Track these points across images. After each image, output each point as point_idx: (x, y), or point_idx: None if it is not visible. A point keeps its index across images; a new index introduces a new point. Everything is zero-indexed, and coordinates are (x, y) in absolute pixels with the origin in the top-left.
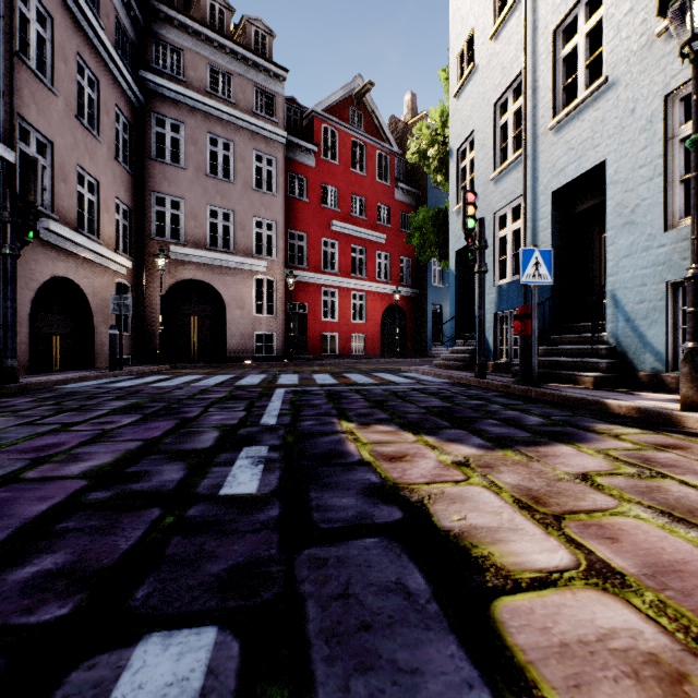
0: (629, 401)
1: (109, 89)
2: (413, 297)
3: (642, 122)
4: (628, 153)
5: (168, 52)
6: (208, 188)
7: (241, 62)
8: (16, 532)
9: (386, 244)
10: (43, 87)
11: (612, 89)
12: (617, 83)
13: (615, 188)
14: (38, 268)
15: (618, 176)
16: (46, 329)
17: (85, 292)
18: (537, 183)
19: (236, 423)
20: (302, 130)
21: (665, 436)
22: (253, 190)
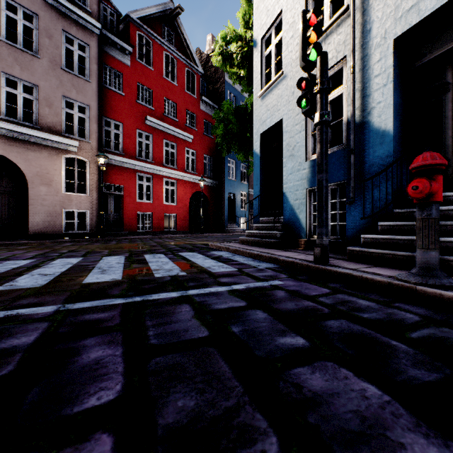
0: None
1: None
2: (214, 186)
3: None
4: None
5: None
6: (3, 54)
7: None
8: None
9: (193, 143)
10: None
11: None
12: None
13: None
14: None
15: None
16: None
17: None
18: (369, 36)
19: None
20: (119, 32)
21: None
22: (62, 69)
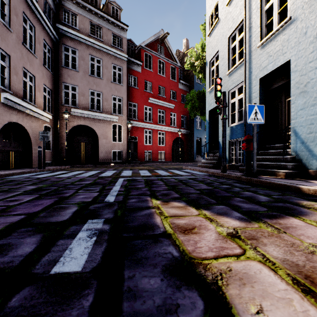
0: (312, 186)
1: (40, 31)
2: (187, 134)
3: (311, 38)
4: (303, 55)
5: (70, 16)
6: (90, 81)
7: (106, 21)
8: None
9: (174, 109)
10: (4, 27)
11: (293, 23)
12: (296, 19)
13: (295, 74)
14: (1, 117)
15: (297, 67)
16: (6, 148)
17: (27, 130)
18: (251, 75)
19: (90, 201)
20: (135, 55)
21: None
22: (111, 82)
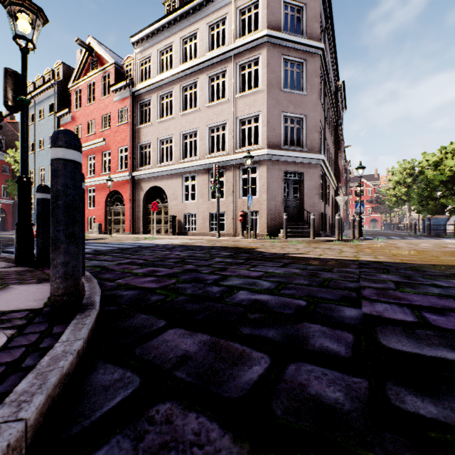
0: None
1: None
2: (11, 203)
3: None
4: None
5: None
6: None
7: None
8: None
9: None
10: None
11: None
12: None
13: None
14: None
15: None
16: None
17: None
18: None
19: None
20: None
21: None
22: None
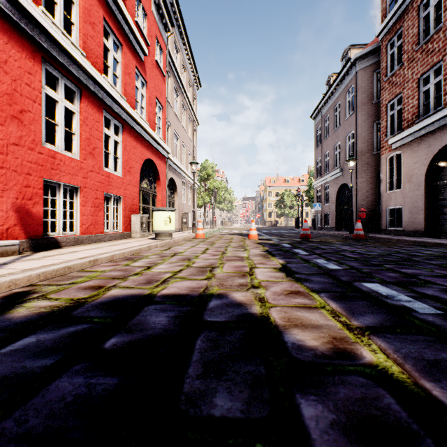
0: None
1: None
2: None
3: None
4: None
5: None
6: None
7: None
8: (423, 279)
9: None
10: None
11: None
12: None
13: None
14: None
15: None
16: None
17: None
18: None
19: None
20: None
21: (53, 294)
22: None
